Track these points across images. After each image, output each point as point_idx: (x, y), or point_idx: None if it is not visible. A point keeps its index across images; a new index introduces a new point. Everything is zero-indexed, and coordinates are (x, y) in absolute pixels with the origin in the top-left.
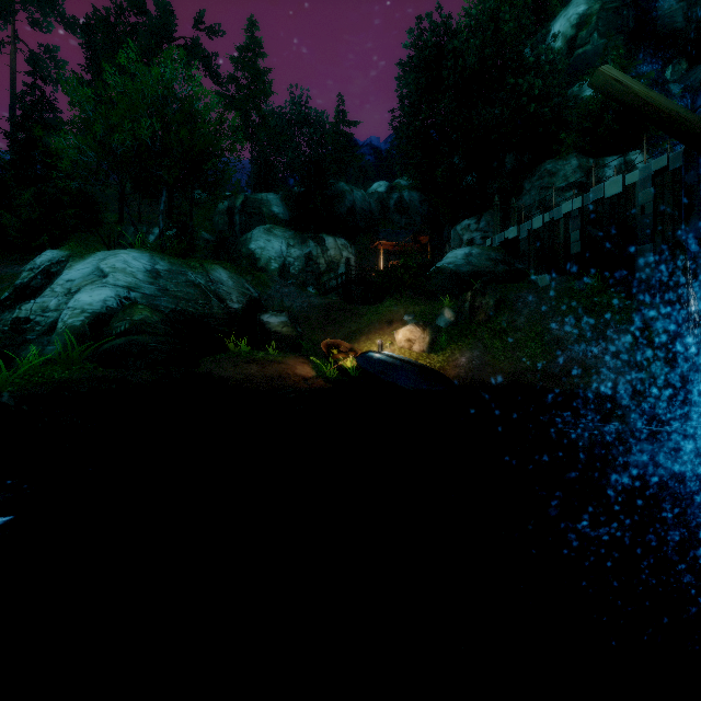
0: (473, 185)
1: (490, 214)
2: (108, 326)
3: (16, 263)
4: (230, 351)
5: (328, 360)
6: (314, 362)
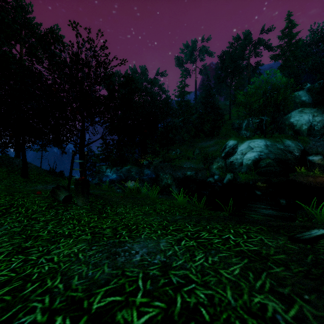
0: None
1: None
2: (259, 164)
3: (207, 140)
4: (297, 171)
5: None
6: None
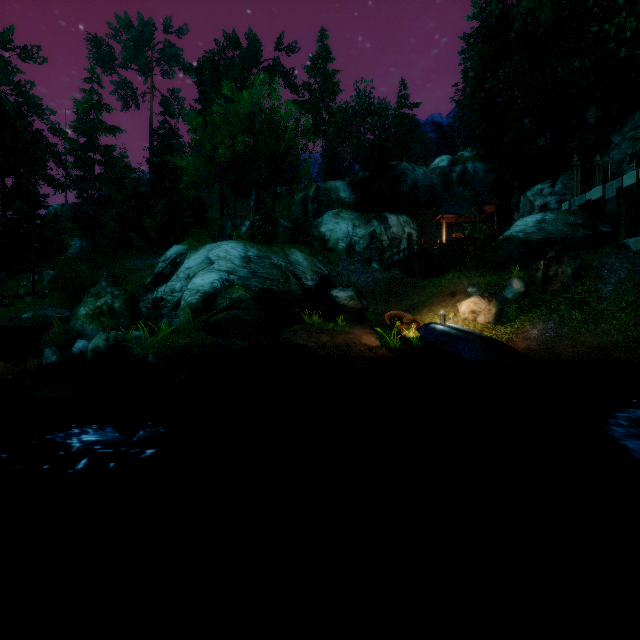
0: (547, 147)
1: (567, 175)
2: (215, 303)
3: (154, 256)
4: (305, 322)
5: (391, 331)
6: (378, 332)
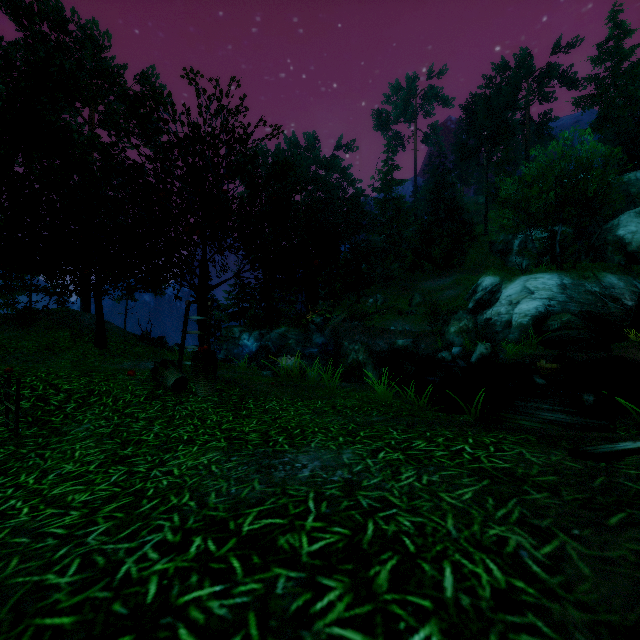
0: None
1: None
2: (546, 325)
3: (439, 277)
4: (630, 340)
5: None
6: None
